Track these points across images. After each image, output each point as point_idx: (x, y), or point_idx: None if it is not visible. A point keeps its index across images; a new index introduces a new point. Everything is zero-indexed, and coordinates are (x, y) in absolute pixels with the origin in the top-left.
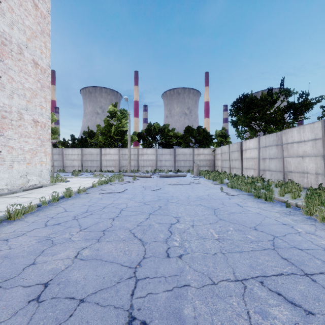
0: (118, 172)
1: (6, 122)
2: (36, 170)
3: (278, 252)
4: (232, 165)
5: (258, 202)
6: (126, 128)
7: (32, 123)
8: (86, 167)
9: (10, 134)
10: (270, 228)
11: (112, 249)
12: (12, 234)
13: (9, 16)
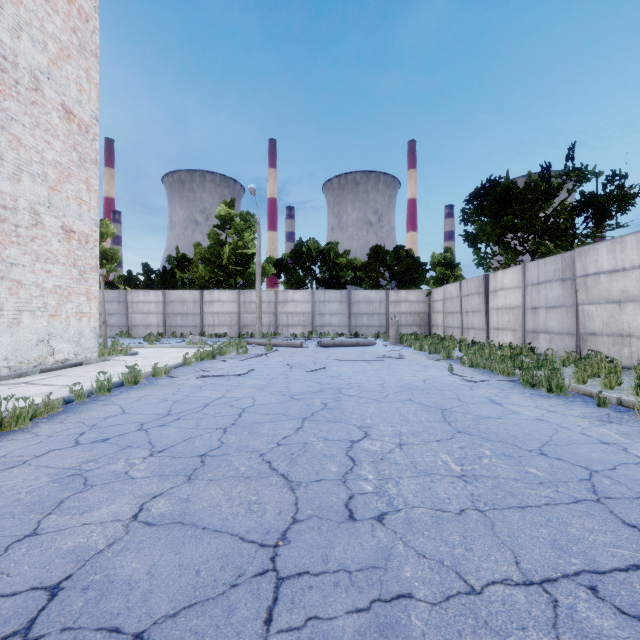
0: (236, 337)
1: (5, 229)
2: (70, 331)
3: (611, 509)
4: (466, 323)
5: (533, 396)
6: (253, 249)
7: (61, 234)
8: (172, 328)
9: (15, 254)
10: (575, 452)
11: (220, 498)
12: (0, 462)
13: (13, 12)
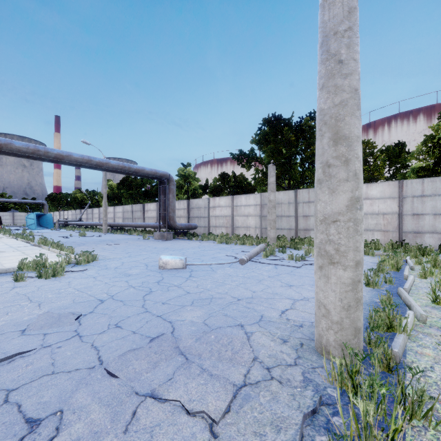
0: None
1: None
2: None
3: None
4: None
5: None
6: None
7: None
8: None
9: None
10: None
11: (11, 228)
12: None
13: None
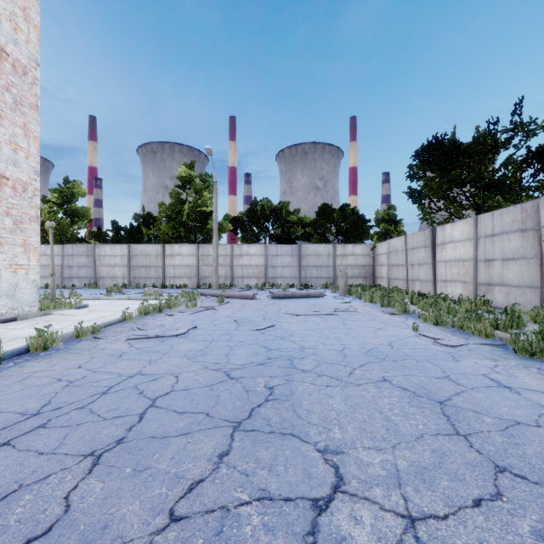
0: (194, 288)
1: None
2: (1, 284)
3: None
4: (412, 275)
5: None
6: (211, 207)
7: None
8: (136, 279)
9: None
10: None
11: None
12: None
13: None
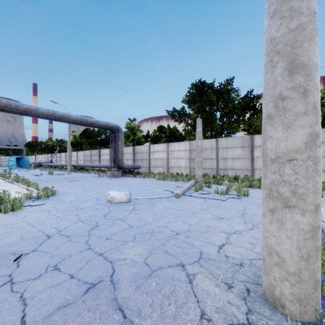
0: None
1: None
2: None
3: None
4: None
5: None
6: None
7: None
8: None
9: None
10: None
11: None
12: None
13: None
